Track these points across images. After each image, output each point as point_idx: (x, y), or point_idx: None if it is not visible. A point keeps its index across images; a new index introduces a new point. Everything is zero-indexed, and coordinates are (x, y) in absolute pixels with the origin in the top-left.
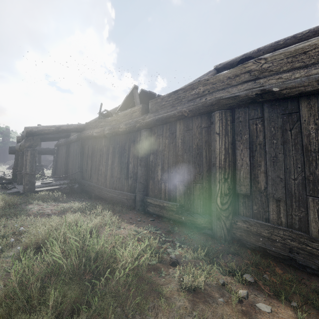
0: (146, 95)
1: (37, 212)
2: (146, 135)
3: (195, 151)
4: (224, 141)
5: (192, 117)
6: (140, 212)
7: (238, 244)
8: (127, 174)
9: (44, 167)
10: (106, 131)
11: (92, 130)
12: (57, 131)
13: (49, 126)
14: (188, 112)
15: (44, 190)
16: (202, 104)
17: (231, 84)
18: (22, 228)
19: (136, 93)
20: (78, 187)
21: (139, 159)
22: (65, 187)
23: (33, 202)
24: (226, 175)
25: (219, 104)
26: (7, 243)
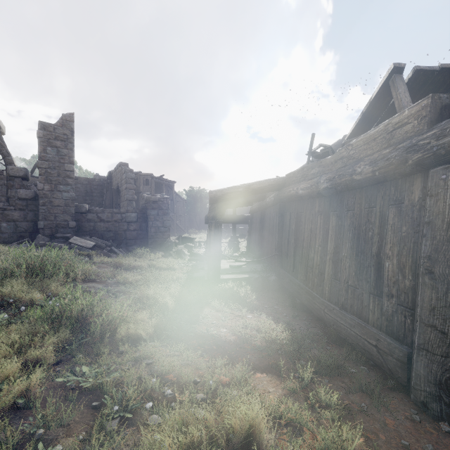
0: (429, 81)
1: (206, 330)
2: None
3: None
4: None
5: None
6: (431, 415)
7: None
8: (378, 283)
9: (242, 236)
10: (322, 184)
11: (297, 186)
12: (246, 193)
13: (235, 187)
14: None
15: (229, 279)
16: None
17: None
18: (149, 403)
19: (400, 83)
20: (274, 280)
21: (423, 253)
22: (256, 278)
23: (210, 302)
24: None
25: None
26: (113, 447)
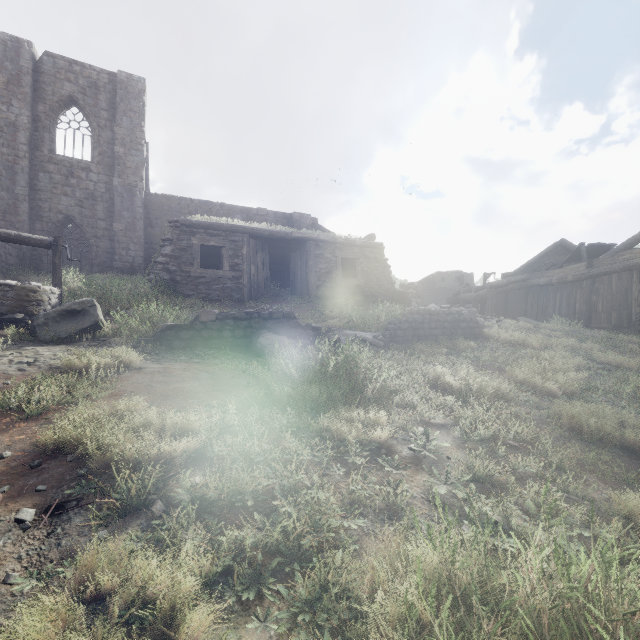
0: (594, 247)
1: None
2: (590, 283)
3: (623, 292)
4: (637, 286)
5: (622, 272)
6: None
7: (636, 333)
8: (574, 311)
9: None
10: (553, 281)
11: (538, 280)
12: (507, 283)
13: (502, 280)
14: (619, 269)
15: None
16: (627, 266)
17: None
18: None
19: (583, 249)
20: None
21: (584, 299)
22: None
23: None
24: (638, 303)
25: (636, 266)
26: None
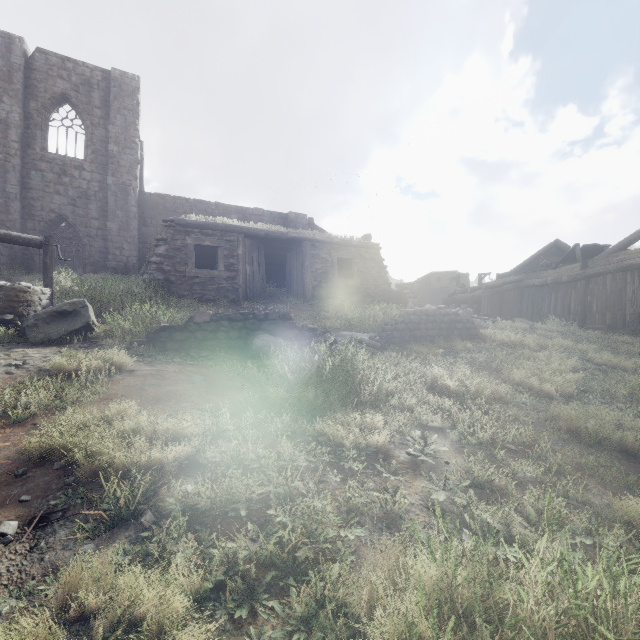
0: (589, 248)
1: None
2: (585, 284)
3: (618, 293)
4: (631, 287)
5: (616, 273)
6: None
7: (631, 333)
8: (569, 311)
9: None
10: (548, 281)
11: (534, 281)
12: (503, 284)
13: (497, 281)
14: (613, 270)
15: None
16: (621, 266)
17: (637, 256)
18: None
19: (578, 250)
20: None
21: (579, 300)
22: None
23: None
24: (632, 304)
25: (630, 267)
26: None
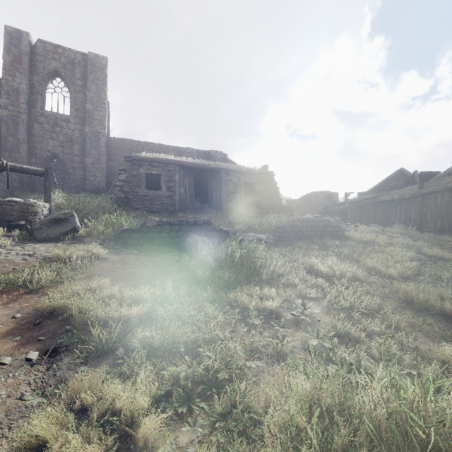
0: (424, 174)
1: None
2: (421, 200)
3: (445, 206)
4: None
5: (444, 192)
6: None
7: None
8: (410, 219)
9: None
10: (395, 198)
11: (384, 197)
12: (362, 200)
13: (358, 197)
14: (442, 190)
15: None
16: (448, 187)
17: None
18: None
19: (416, 175)
20: None
21: (417, 211)
22: None
23: None
24: None
25: None
26: None
